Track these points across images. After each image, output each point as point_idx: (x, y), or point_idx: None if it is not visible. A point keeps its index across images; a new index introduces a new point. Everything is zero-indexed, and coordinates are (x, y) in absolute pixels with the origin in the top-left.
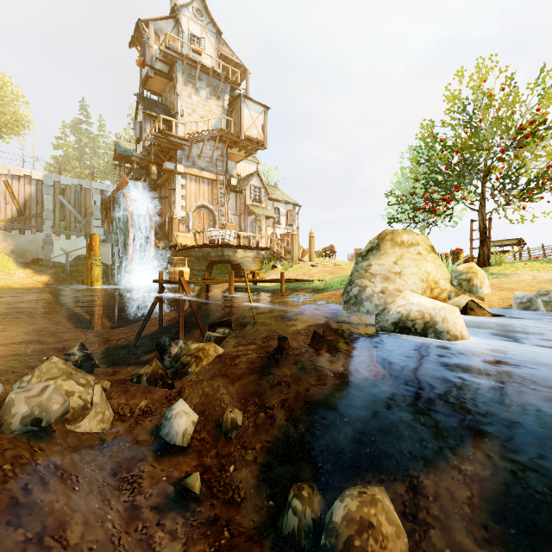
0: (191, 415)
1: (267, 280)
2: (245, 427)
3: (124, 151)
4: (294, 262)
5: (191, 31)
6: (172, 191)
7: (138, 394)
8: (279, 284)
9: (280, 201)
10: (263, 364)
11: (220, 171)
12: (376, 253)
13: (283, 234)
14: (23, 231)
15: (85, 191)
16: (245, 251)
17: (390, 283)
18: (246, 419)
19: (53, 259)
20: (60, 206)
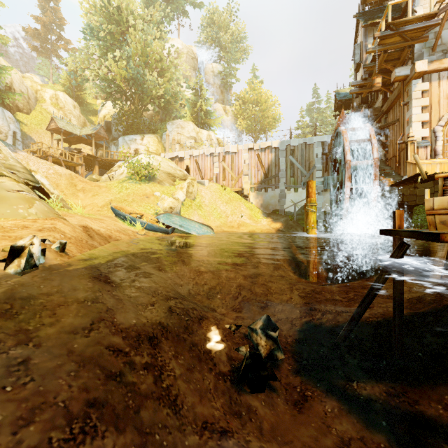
0: None
1: None
2: None
3: (343, 96)
4: None
5: None
6: (405, 108)
7: None
8: None
9: None
10: None
11: None
12: None
13: None
14: (267, 189)
15: (309, 147)
16: None
17: None
18: None
19: (286, 209)
20: (290, 165)
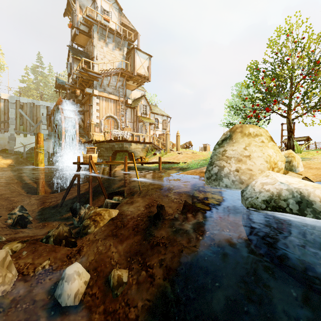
0: (83, 275)
1: (150, 162)
2: (129, 284)
3: (61, 82)
4: (167, 151)
5: (103, 7)
6: (91, 107)
7: (44, 253)
8: (157, 165)
9: (158, 114)
10: (145, 226)
11: (121, 95)
12: (229, 141)
13: (160, 134)
14: None
15: (36, 107)
16: (136, 144)
17: (242, 164)
18: (130, 277)
19: (15, 149)
20: (20, 116)
